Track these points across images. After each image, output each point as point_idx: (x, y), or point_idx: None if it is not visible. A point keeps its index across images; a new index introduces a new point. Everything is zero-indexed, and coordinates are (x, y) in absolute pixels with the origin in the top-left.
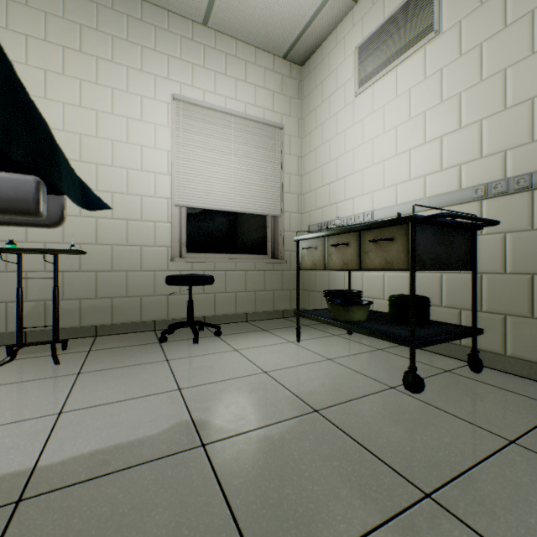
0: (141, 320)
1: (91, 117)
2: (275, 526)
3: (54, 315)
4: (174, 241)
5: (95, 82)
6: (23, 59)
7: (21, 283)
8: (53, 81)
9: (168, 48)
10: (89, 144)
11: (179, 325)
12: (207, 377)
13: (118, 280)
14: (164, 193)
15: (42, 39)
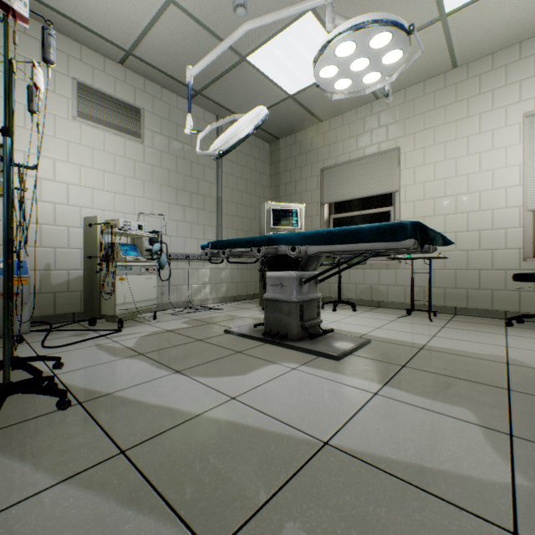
0: (491, 309)
1: (451, 164)
2: (528, 386)
3: (428, 295)
4: (526, 243)
5: (453, 139)
6: (412, 148)
7: (412, 275)
8: (427, 152)
9: (519, 75)
10: (449, 183)
11: (526, 316)
12: (534, 348)
13: (471, 276)
14: (515, 202)
15: (421, 130)
